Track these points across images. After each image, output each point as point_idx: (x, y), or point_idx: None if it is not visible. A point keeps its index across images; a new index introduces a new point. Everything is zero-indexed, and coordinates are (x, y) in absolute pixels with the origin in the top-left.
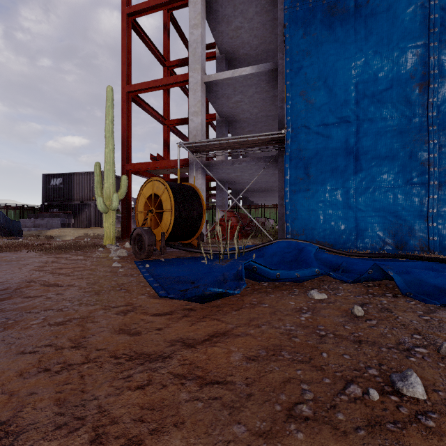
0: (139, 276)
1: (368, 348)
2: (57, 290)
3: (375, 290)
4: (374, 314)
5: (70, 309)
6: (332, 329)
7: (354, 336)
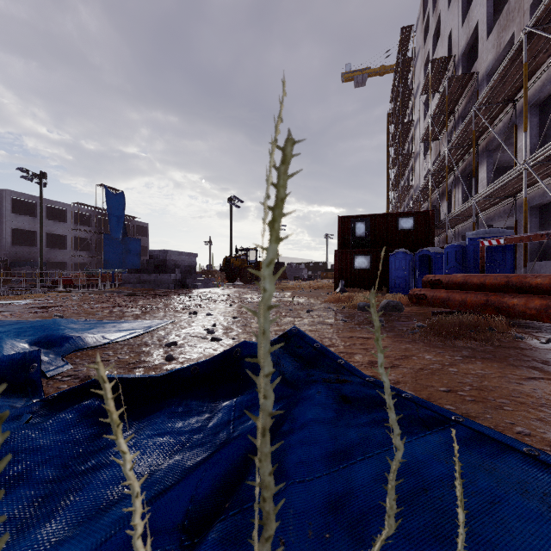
0: (544, 447)
1: (209, 346)
2: (545, 389)
3: (59, 385)
4: (157, 359)
5: (432, 364)
6: (213, 352)
7: (206, 350)
